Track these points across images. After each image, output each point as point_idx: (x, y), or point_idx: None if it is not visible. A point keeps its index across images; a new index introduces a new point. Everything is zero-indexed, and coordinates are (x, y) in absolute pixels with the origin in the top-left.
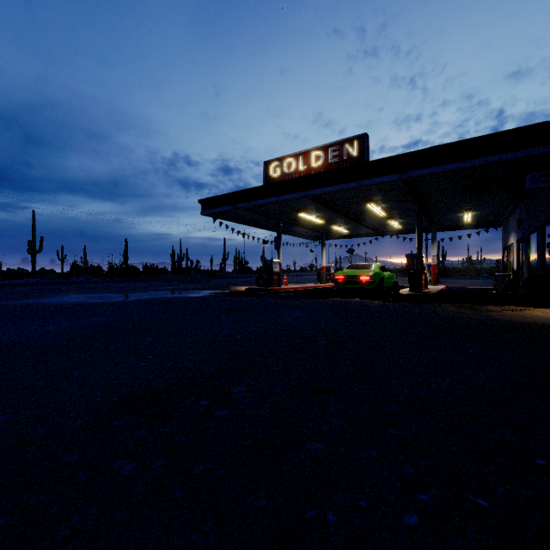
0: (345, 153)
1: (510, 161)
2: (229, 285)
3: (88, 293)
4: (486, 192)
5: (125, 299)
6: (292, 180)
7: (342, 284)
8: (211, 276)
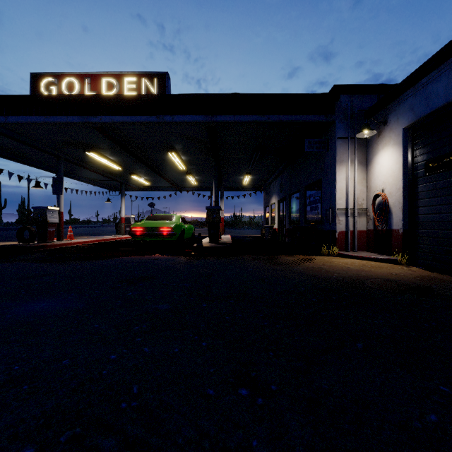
0: (143, 88)
1: (296, 124)
2: None
3: None
4: (265, 158)
5: None
6: (68, 97)
7: (141, 237)
8: None
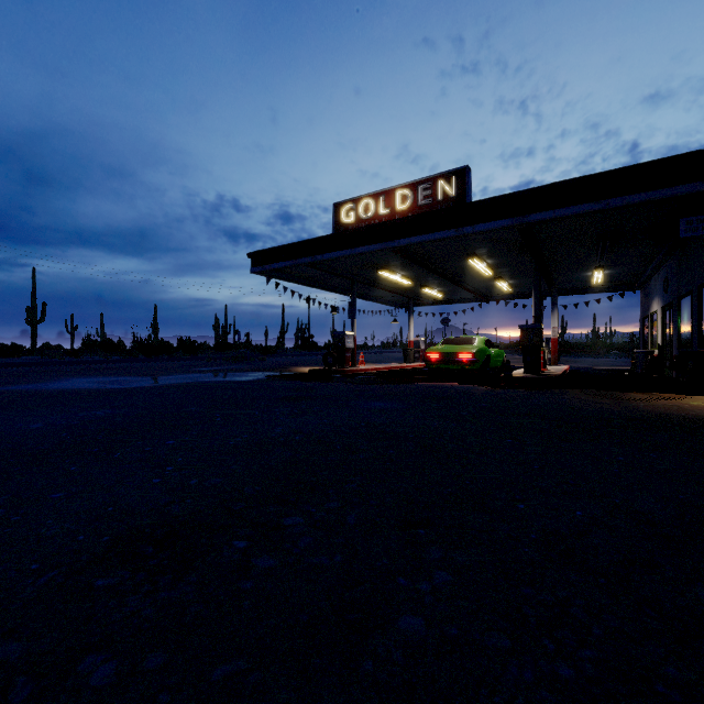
0: (439, 192)
1: (658, 202)
2: (289, 365)
3: (101, 376)
4: (624, 244)
5: (149, 384)
6: (371, 227)
7: (436, 364)
8: (266, 353)
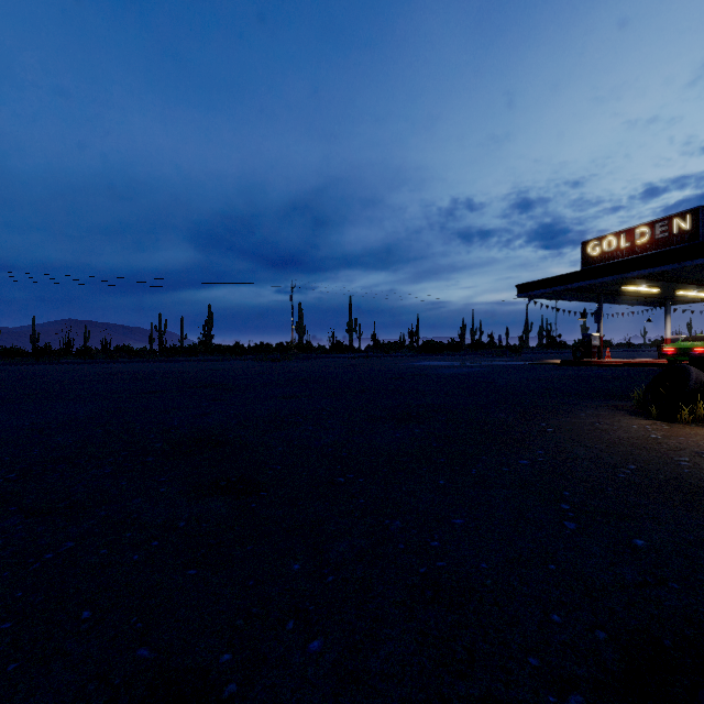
0: (674, 227)
1: None
2: (542, 359)
3: (435, 361)
4: None
5: (469, 364)
6: (609, 265)
7: (672, 357)
8: (514, 351)
